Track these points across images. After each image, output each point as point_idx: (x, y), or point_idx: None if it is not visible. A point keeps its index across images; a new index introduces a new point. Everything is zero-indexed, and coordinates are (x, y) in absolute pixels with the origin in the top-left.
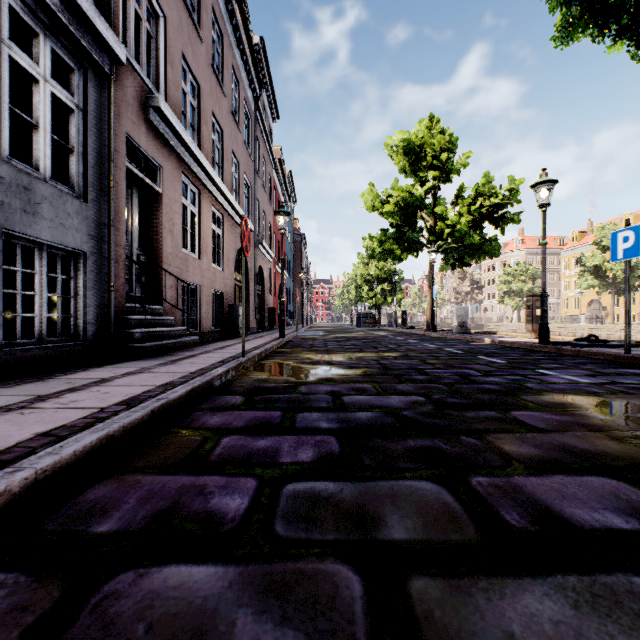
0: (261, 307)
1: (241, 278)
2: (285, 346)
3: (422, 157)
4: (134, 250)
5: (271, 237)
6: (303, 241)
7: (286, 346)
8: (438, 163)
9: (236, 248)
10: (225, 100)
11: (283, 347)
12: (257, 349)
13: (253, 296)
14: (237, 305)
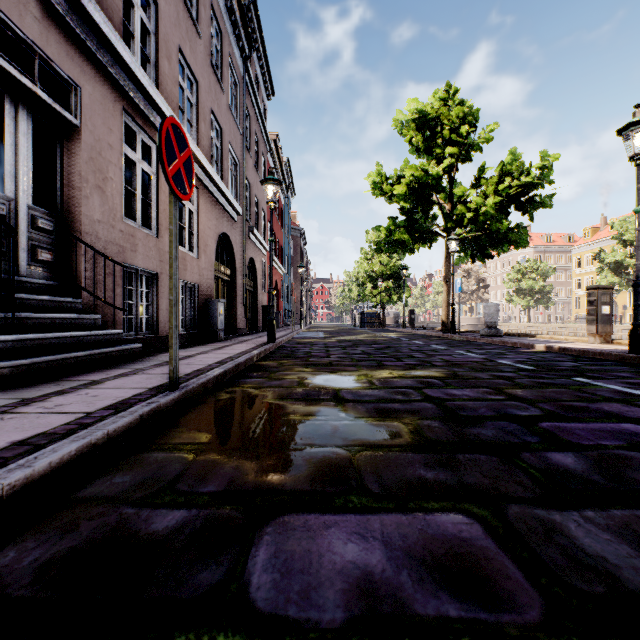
0: (253, 305)
1: (226, 270)
2: (272, 355)
3: (437, 132)
4: (22, 207)
5: (265, 227)
6: (302, 237)
7: (273, 355)
8: (457, 138)
9: (217, 232)
10: (201, 43)
11: (268, 357)
12: (221, 365)
13: (242, 292)
14: (216, 301)
